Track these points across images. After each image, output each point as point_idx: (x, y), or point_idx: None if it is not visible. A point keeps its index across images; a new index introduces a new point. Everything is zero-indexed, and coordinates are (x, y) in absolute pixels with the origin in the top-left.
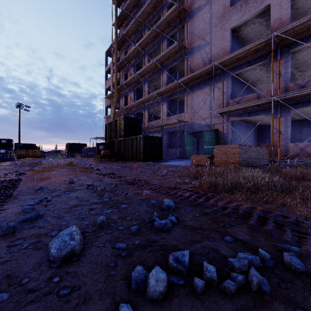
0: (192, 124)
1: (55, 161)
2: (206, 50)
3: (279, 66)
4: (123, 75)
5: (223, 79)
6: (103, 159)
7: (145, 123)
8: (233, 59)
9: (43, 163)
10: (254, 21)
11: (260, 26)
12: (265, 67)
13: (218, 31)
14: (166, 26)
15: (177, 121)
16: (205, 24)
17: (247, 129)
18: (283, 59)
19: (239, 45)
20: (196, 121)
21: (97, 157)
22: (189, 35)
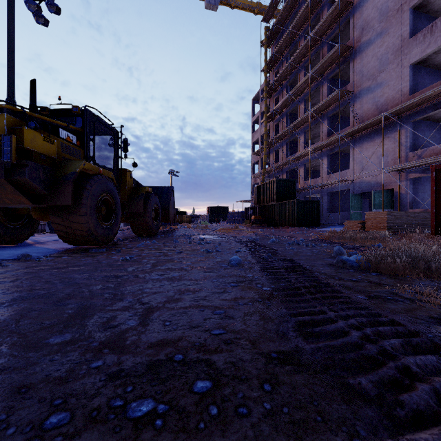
0: (360, 183)
1: (211, 226)
2: (378, 92)
3: None
4: (274, 126)
5: (401, 127)
6: (253, 224)
7: (300, 183)
8: (410, 105)
9: None
10: None
11: None
12: None
13: (393, 69)
14: (327, 68)
15: (339, 181)
16: (376, 61)
17: None
18: None
19: (431, 75)
20: (365, 179)
21: (247, 223)
22: (356, 75)
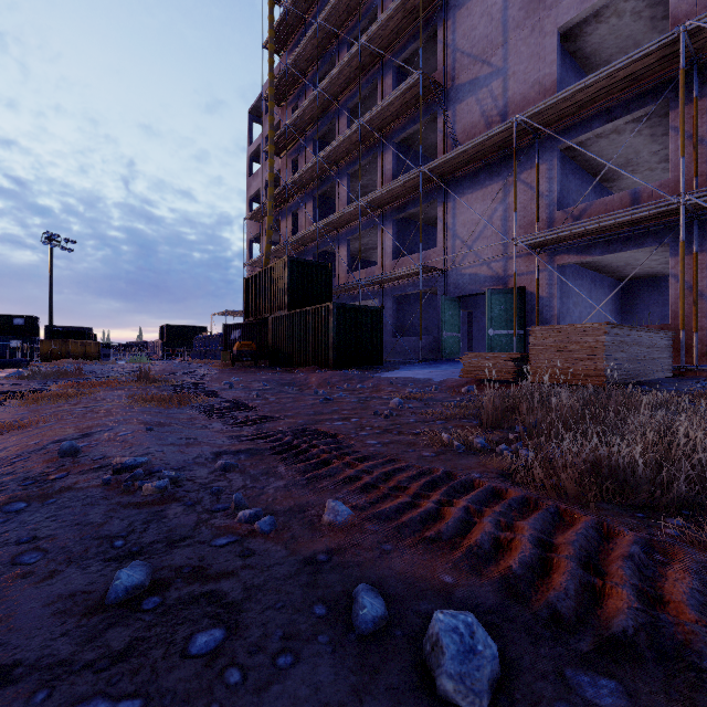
0: (457, 276)
1: (124, 368)
2: (494, 89)
3: (695, 117)
4: (289, 164)
5: (539, 159)
6: (238, 362)
7: (339, 277)
8: (568, 103)
9: (90, 373)
10: (621, 8)
11: (635, 22)
12: (650, 125)
13: (524, 39)
14: (393, 37)
15: (420, 269)
16: (490, 24)
17: (596, 288)
18: (706, 96)
19: (577, 76)
20: (467, 268)
21: (226, 358)
22: (450, 54)
